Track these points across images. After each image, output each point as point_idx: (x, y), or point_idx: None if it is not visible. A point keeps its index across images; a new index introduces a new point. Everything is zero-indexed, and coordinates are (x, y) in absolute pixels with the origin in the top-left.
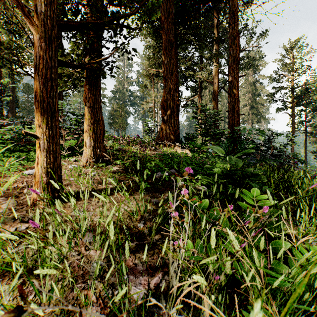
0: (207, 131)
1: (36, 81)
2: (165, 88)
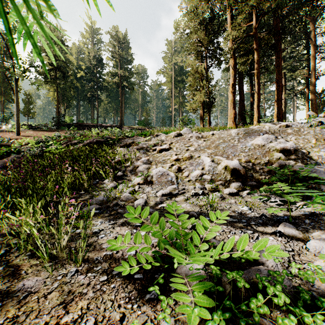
0: (250, 119)
1: (202, 119)
2: (239, 105)
